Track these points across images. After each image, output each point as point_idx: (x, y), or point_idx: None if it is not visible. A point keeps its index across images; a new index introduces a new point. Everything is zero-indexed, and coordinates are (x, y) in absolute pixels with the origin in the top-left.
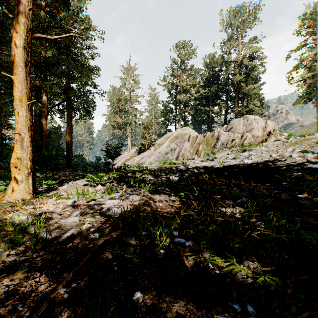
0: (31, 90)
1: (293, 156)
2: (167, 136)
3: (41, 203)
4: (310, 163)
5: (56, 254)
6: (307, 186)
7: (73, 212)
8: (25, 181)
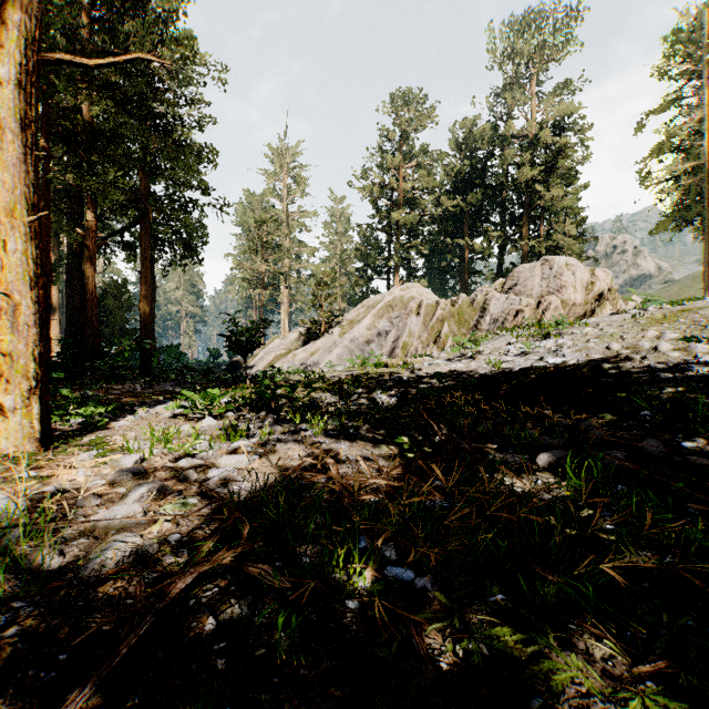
0: (38, 188)
1: (661, 348)
2: (370, 303)
3: (58, 466)
4: (704, 366)
5: (64, 615)
6: (704, 421)
7: (132, 489)
8: (23, 410)
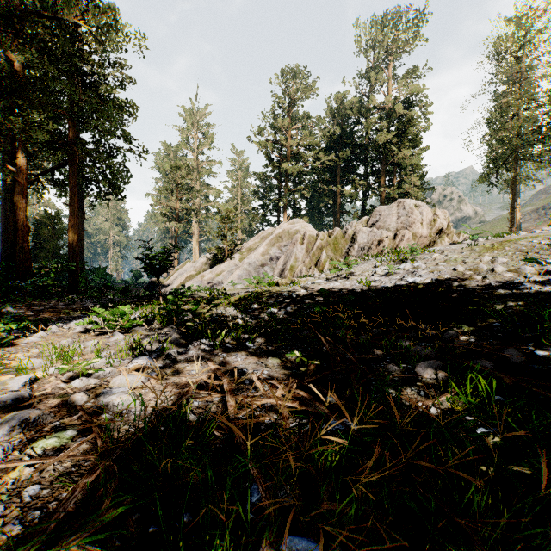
0: None
1: (497, 270)
2: (264, 235)
3: None
4: (535, 284)
5: None
6: (548, 331)
7: (4, 420)
8: None
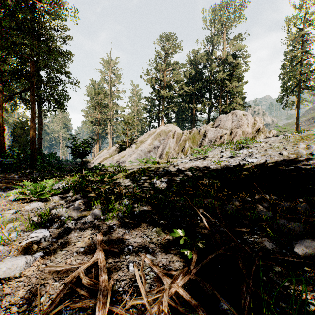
0: None
1: None
2: (150, 133)
3: None
4: None
5: None
6: None
7: None
8: None
